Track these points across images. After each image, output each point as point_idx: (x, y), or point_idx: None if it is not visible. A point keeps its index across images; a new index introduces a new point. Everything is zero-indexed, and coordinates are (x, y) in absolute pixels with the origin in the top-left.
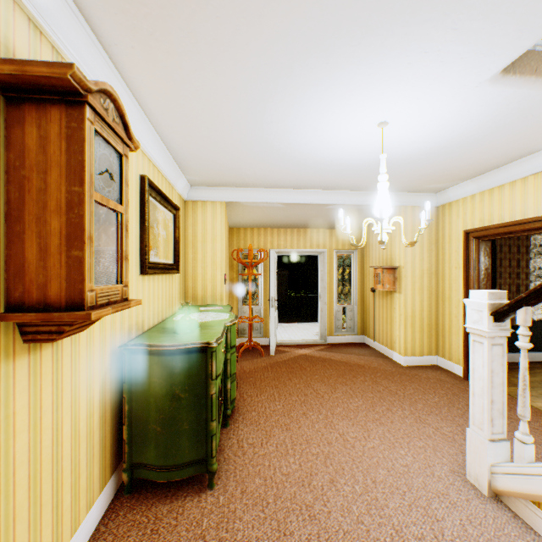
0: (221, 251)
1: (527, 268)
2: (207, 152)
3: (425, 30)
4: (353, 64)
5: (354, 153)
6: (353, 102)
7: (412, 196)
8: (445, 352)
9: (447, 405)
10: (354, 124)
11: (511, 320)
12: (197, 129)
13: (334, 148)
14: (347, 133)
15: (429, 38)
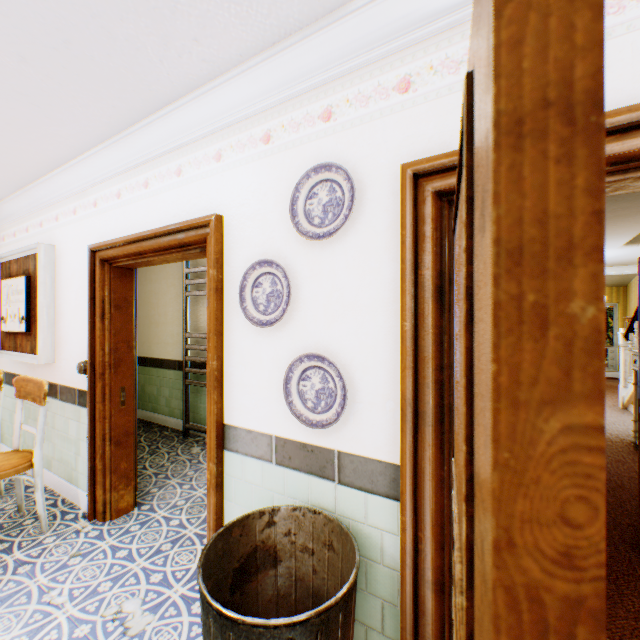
0: None
1: None
2: None
3: None
4: None
5: None
6: None
7: None
8: None
9: None
10: None
11: None
12: None
13: None
14: None
15: None
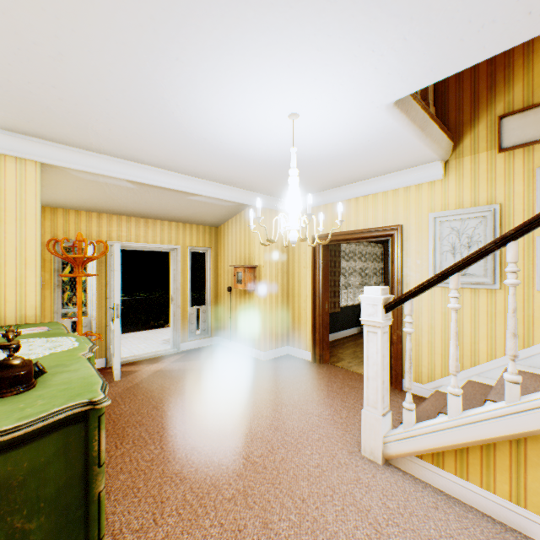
0: (37, 238)
1: (339, 268)
2: (37, 66)
3: (389, 25)
4: (314, 26)
5: (249, 141)
6: (285, 77)
7: (272, 200)
8: (296, 341)
9: (314, 389)
10: (270, 104)
11: (332, 308)
12: (33, 11)
13: (232, 127)
14: (257, 113)
15: (386, 37)
